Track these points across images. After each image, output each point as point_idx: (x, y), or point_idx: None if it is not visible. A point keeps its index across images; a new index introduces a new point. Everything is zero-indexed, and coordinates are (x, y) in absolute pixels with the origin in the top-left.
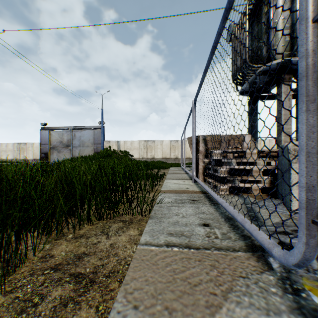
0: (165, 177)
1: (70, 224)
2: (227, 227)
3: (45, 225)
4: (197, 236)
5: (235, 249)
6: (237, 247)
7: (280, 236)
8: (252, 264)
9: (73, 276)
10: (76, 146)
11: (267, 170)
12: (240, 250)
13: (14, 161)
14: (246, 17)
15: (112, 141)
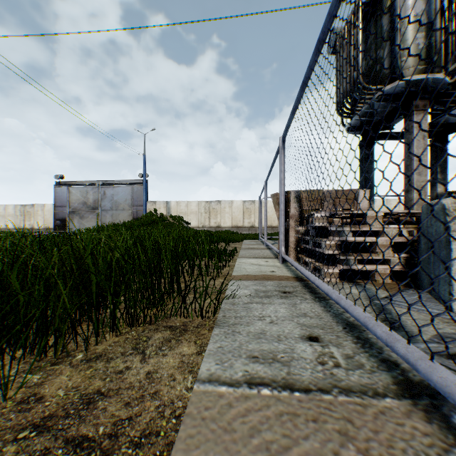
0: (237, 255)
1: (80, 335)
2: (351, 343)
3: (37, 338)
4: (301, 363)
5: (378, 392)
6: (380, 387)
7: (450, 362)
8: (421, 429)
9: (72, 444)
10: (107, 210)
11: (397, 243)
12: (387, 393)
13: (16, 231)
14: (359, 14)
15: (159, 202)
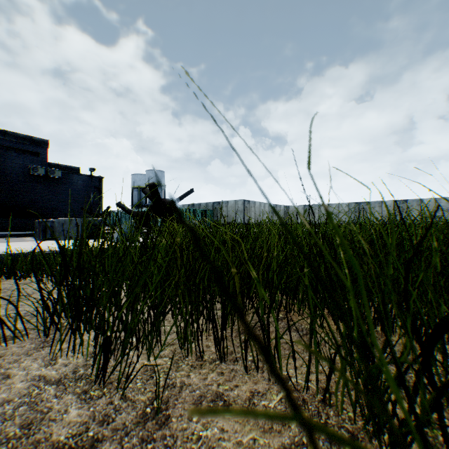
0: None
1: None
2: None
3: None
4: None
5: None
6: None
7: None
8: None
9: None
10: None
11: None
12: None
13: None
14: None
15: None
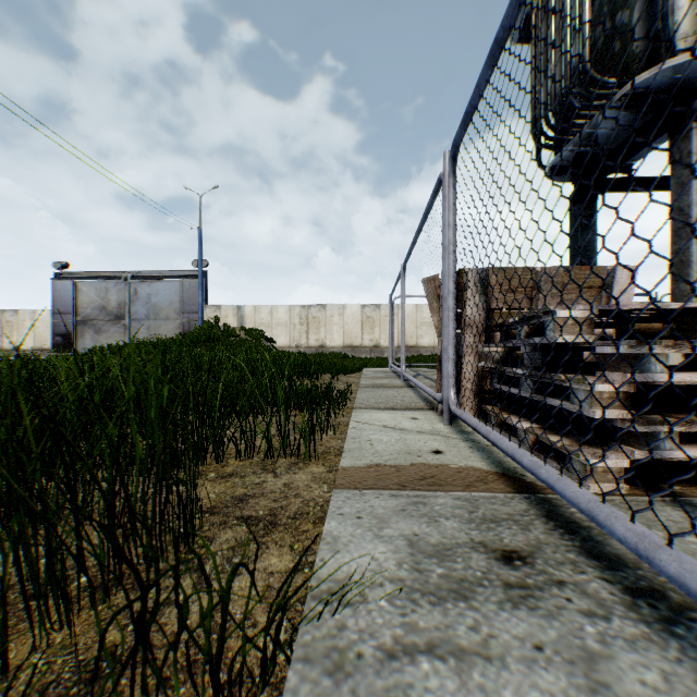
0: (352, 398)
1: None
2: None
3: None
4: None
5: None
6: None
7: None
8: None
9: None
10: (140, 319)
11: None
12: None
13: None
14: None
15: (226, 307)
